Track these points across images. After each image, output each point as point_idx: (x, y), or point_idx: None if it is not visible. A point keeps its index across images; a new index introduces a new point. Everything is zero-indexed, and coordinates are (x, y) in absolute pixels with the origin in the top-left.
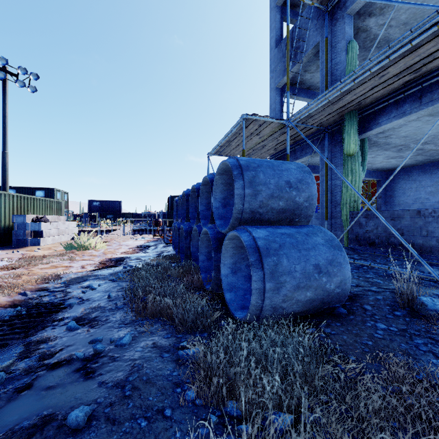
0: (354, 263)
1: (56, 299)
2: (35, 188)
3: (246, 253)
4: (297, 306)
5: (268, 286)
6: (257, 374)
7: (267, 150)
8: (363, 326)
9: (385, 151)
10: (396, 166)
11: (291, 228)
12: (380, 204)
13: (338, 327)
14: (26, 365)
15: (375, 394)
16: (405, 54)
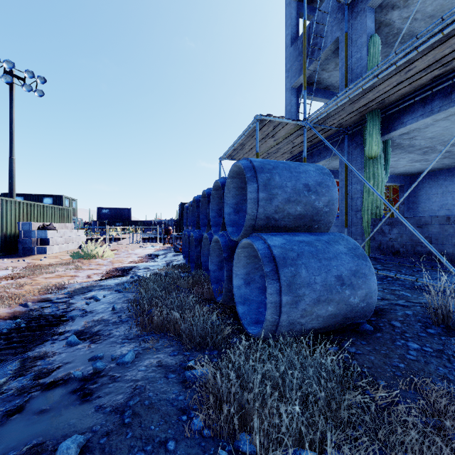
0: (377, 274)
1: (58, 311)
2: (43, 196)
3: (260, 263)
4: (317, 321)
5: (285, 299)
6: (273, 402)
7: (283, 154)
8: (393, 346)
9: (409, 154)
10: (421, 170)
11: (309, 236)
12: (403, 211)
13: (364, 346)
14: (20, 384)
15: (413, 429)
16: (434, 45)
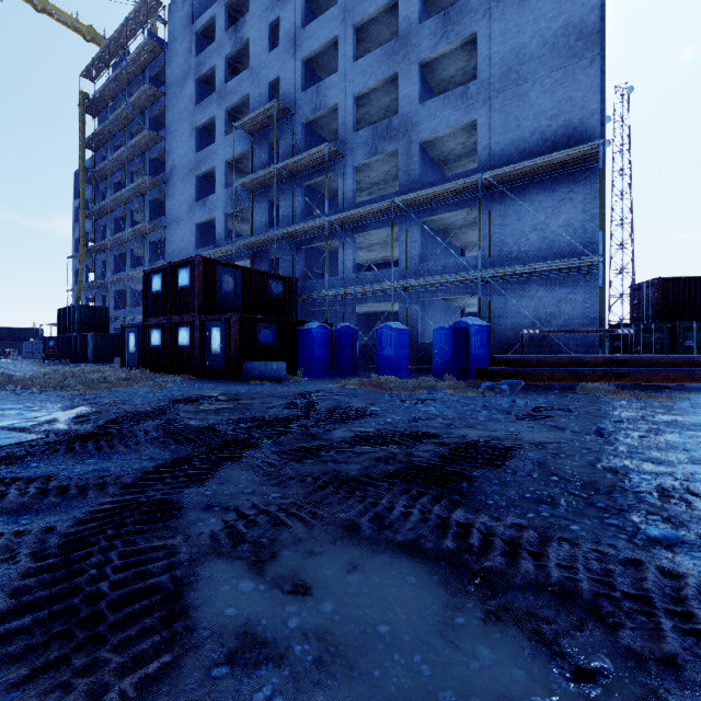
0: None
1: None
2: None
3: None
4: None
5: None
6: None
7: None
8: None
9: None
10: None
11: None
12: None
13: None
14: None
15: None
16: None
